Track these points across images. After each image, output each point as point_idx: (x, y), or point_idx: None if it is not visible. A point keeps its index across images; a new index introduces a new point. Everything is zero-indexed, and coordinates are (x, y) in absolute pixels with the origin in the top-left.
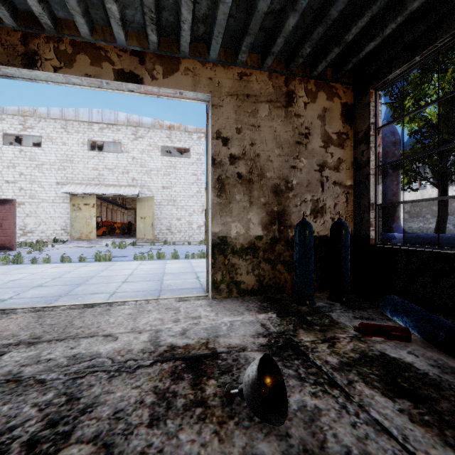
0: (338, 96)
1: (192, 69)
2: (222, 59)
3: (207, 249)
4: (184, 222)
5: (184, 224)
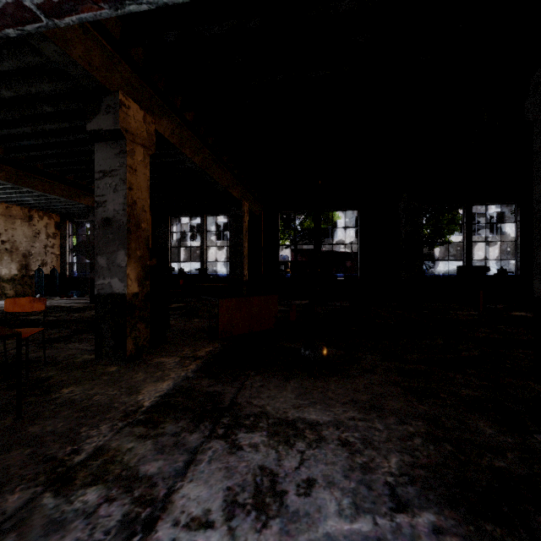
0: (54, 218)
1: None
2: None
3: None
4: None
5: None
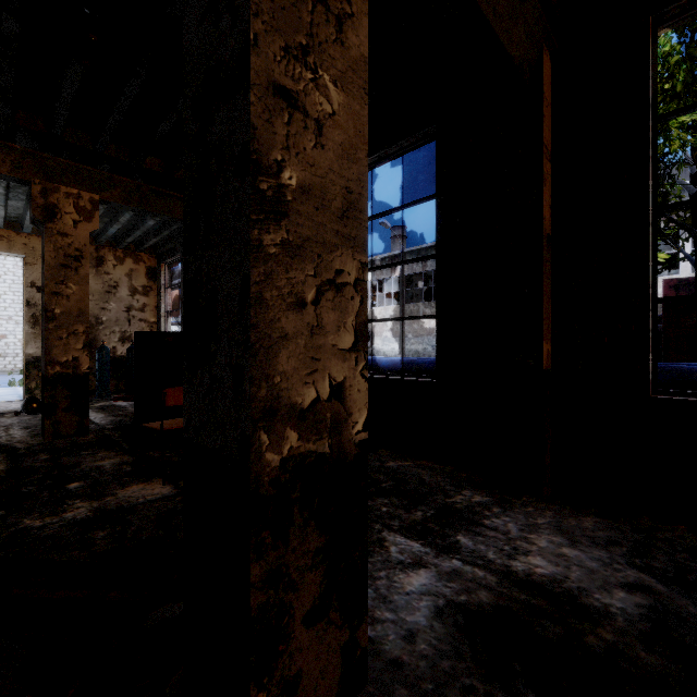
0: (144, 261)
1: (7, 236)
2: (36, 233)
3: (24, 366)
4: (14, 340)
5: (14, 344)
